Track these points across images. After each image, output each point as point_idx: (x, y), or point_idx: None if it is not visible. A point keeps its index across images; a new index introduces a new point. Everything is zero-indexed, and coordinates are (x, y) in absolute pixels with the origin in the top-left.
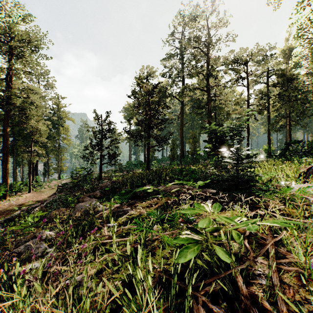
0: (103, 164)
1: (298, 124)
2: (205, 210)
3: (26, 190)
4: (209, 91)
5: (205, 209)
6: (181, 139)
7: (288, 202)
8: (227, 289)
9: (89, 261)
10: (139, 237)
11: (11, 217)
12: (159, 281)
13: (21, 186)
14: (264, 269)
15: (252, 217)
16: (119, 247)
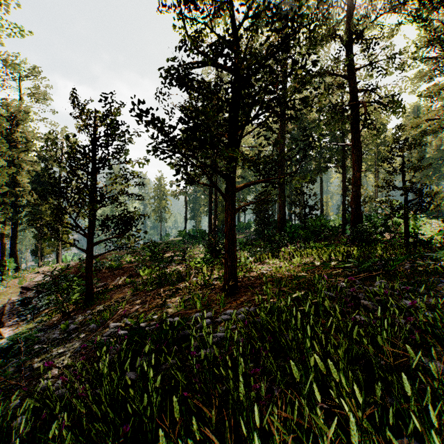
0: (99, 243)
1: None
2: None
3: None
4: (353, 78)
5: None
6: (281, 188)
7: None
8: None
9: None
10: None
11: None
12: None
13: None
14: None
15: None
16: None
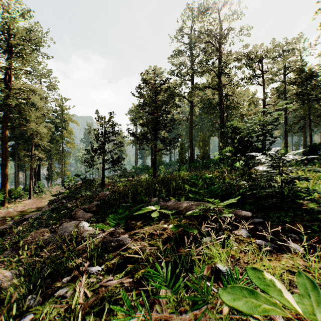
0: (106, 169)
1: (319, 125)
2: (287, 304)
3: (26, 196)
4: (221, 90)
5: (283, 297)
6: (190, 142)
7: None
8: None
9: None
10: None
11: None
12: None
13: (21, 192)
14: None
15: None
16: None
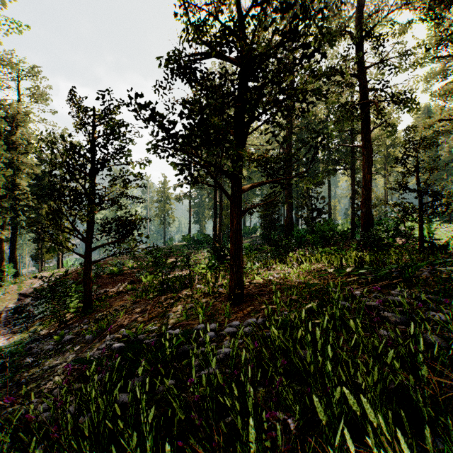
0: (98, 248)
1: None
2: None
3: None
4: (363, 77)
5: None
6: (288, 191)
7: None
8: None
9: None
10: None
11: None
12: None
13: None
14: None
15: None
16: None
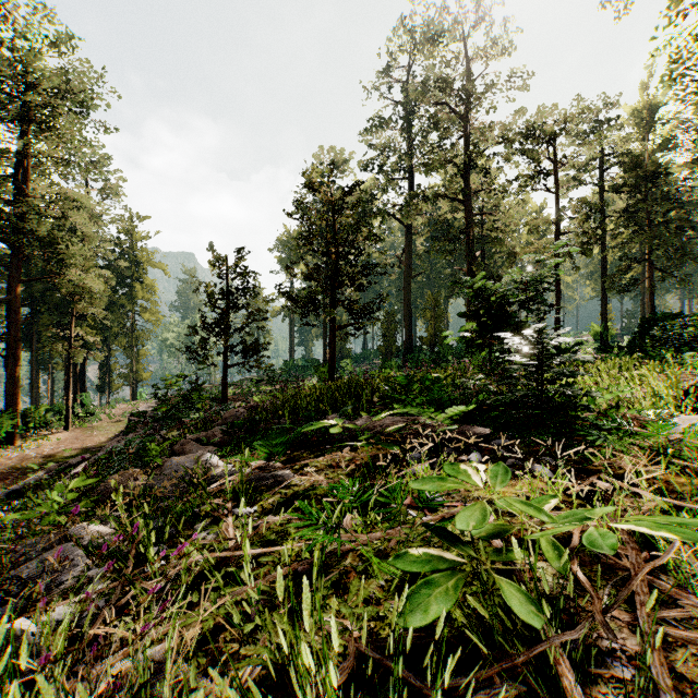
0: (232, 366)
1: (670, 276)
2: (471, 483)
3: (59, 425)
4: (468, 203)
5: (470, 479)
6: (407, 310)
7: (665, 460)
8: (531, 691)
9: (188, 605)
10: (307, 548)
11: (23, 486)
12: (358, 667)
13: (49, 415)
14: (624, 636)
15: (580, 496)
16: (260, 570)
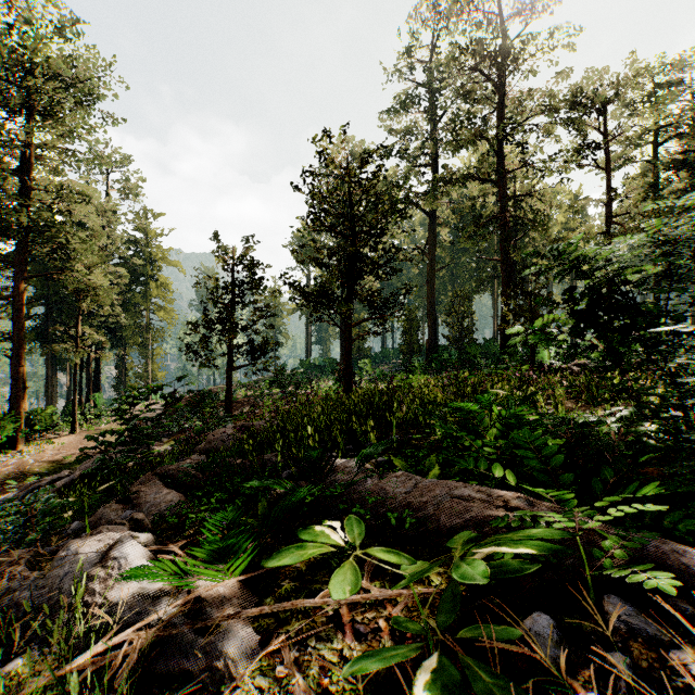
0: (236, 368)
1: None
2: None
3: (65, 428)
4: (502, 184)
5: None
6: (430, 306)
7: None
8: None
9: None
10: None
11: None
12: None
13: (55, 417)
14: None
15: None
16: None
